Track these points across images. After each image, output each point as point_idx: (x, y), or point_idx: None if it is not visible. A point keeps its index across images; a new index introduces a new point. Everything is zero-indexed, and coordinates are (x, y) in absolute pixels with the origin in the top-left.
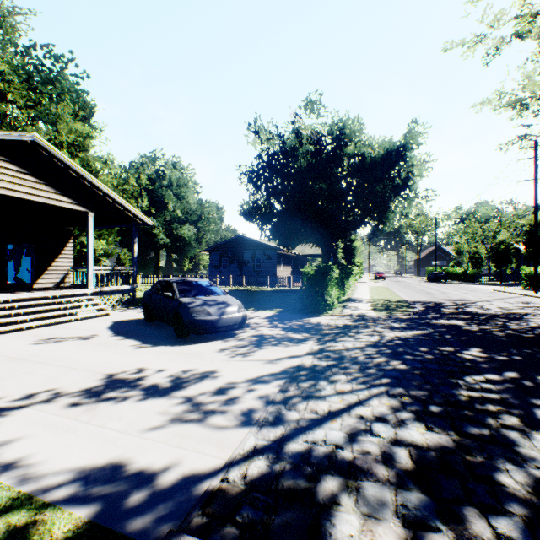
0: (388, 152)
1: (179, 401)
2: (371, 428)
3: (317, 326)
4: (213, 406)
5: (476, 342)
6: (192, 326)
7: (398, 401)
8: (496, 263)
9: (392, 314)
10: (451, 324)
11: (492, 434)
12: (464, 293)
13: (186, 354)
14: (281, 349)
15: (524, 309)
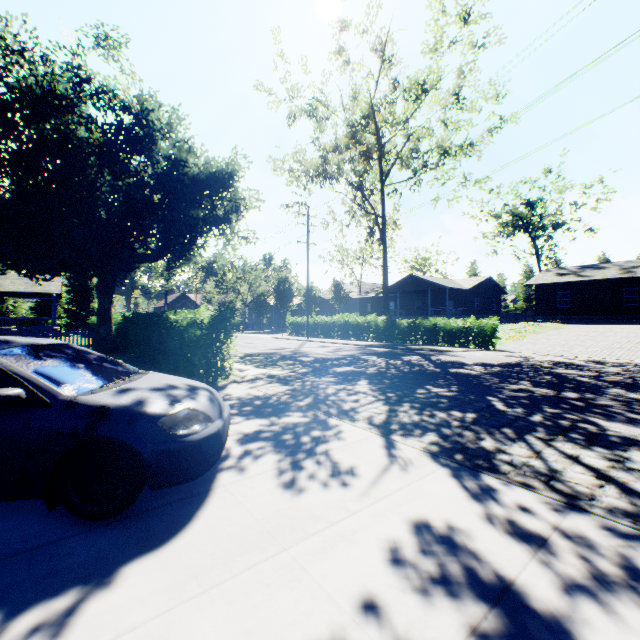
0: (216, 172)
1: (593, 607)
2: (639, 470)
3: (272, 400)
4: (605, 563)
5: (410, 381)
6: (183, 464)
7: (565, 441)
8: (258, 313)
9: (293, 369)
10: (353, 370)
11: (618, 437)
12: (264, 342)
13: (273, 535)
14: (348, 443)
15: (340, 351)
